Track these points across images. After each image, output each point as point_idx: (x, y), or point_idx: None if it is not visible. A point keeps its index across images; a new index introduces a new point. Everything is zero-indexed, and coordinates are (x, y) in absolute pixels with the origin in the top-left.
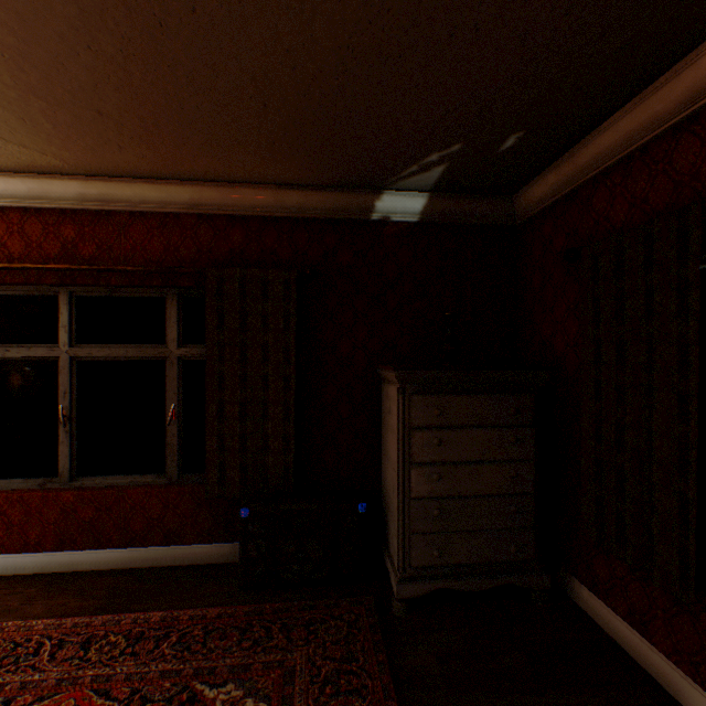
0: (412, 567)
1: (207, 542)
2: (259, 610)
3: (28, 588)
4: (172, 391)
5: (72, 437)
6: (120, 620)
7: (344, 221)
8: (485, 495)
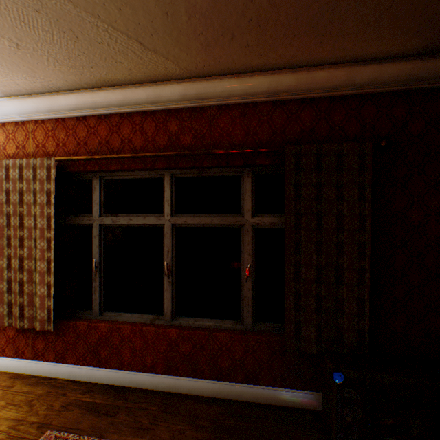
0: None
1: (280, 386)
2: None
3: (149, 405)
4: (246, 253)
5: (172, 286)
6: None
7: (414, 91)
8: None
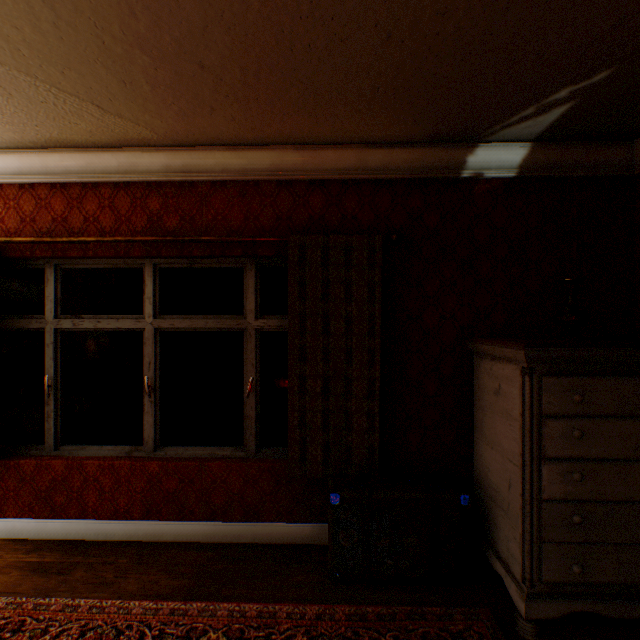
0: (541, 581)
1: (286, 520)
2: (360, 613)
3: (119, 558)
4: (249, 363)
5: (155, 407)
6: (214, 610)
7: (430, 180)
8: (637, 501)
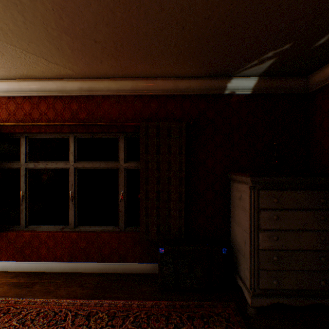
0: (259, 288)
1: (139, 262)
2: (172, 305)
3: (57, 280)
4: (121, 184)
5: (75, 206)
6: (102, 303)
7: (209, 95)
8: (304, 250)
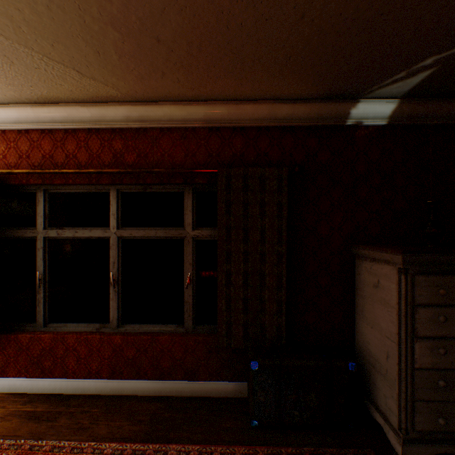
0: (414, 430)
1: (215, 380)
2: (276, 453)
3: (92, 408)
4: (188, 262)
5: (118, 295)
6: (166, 450)
7: (322, 127)
8: None
